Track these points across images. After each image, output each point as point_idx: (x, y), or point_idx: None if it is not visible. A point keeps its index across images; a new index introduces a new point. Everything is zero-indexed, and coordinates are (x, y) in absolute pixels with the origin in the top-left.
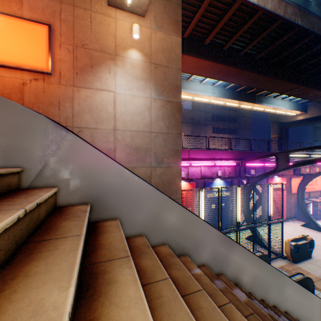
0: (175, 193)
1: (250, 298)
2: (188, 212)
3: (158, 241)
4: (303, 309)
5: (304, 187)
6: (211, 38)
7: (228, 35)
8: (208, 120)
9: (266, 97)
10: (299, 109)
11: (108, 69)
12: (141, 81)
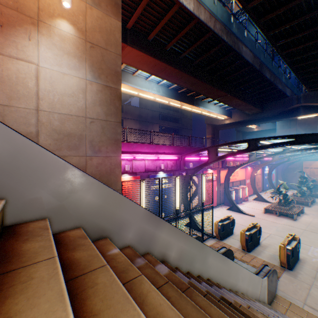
0: (115, 184)
1: (174, 271)
2: (111, 190)
3: (70, 225)
4: (222, 273)
5: (229, 178)
6: (155, 35)
7: (170, 36)
8: (155, 119)
9: (202, 101)
10: (227, 114)
11: (27, 35)
12: (74, 58)
